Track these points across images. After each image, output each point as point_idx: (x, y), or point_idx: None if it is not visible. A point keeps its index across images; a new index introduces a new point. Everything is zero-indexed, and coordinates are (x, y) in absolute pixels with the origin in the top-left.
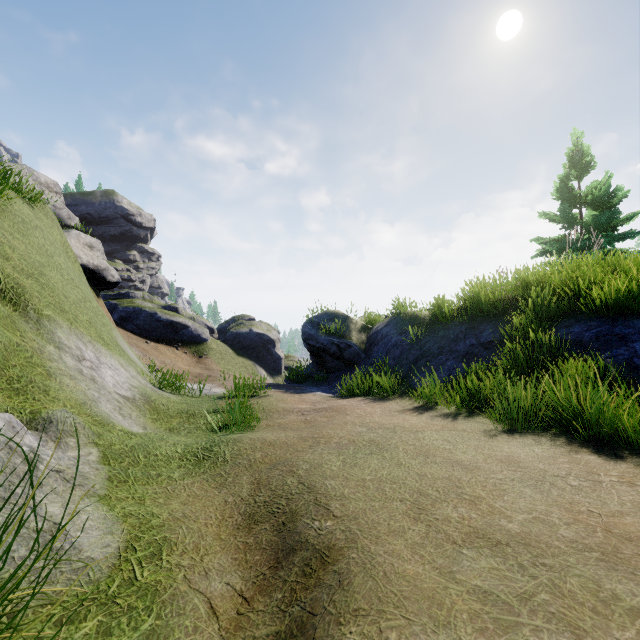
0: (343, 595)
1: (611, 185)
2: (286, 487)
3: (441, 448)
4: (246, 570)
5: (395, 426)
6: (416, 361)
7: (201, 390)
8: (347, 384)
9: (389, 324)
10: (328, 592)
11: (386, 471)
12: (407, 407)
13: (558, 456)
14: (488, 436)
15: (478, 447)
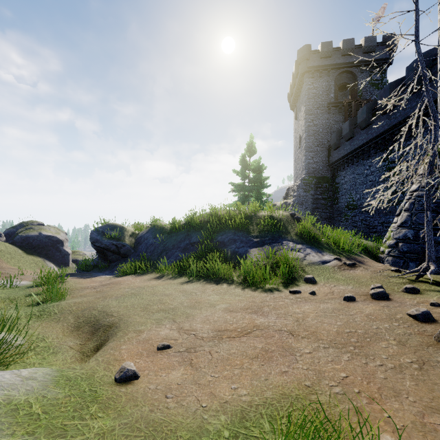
0: (117, 329)
1: (258, 162)
2: (93, 314)
3: (161, 291)
4: (80, 339)
5: (145, 286)
6: (161, 253)
7: (12, 283)
8: (122, 269)
9: (149, 232)
10: (113, 331)
11: (136, 301)
12: (153, 277)
13: (200, 287)
14: (181, 284)
15: (175, 288)
